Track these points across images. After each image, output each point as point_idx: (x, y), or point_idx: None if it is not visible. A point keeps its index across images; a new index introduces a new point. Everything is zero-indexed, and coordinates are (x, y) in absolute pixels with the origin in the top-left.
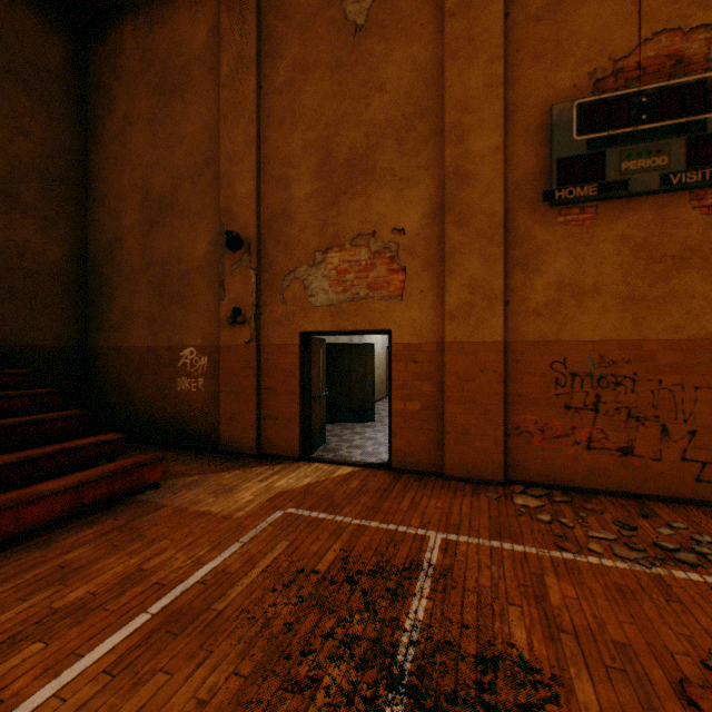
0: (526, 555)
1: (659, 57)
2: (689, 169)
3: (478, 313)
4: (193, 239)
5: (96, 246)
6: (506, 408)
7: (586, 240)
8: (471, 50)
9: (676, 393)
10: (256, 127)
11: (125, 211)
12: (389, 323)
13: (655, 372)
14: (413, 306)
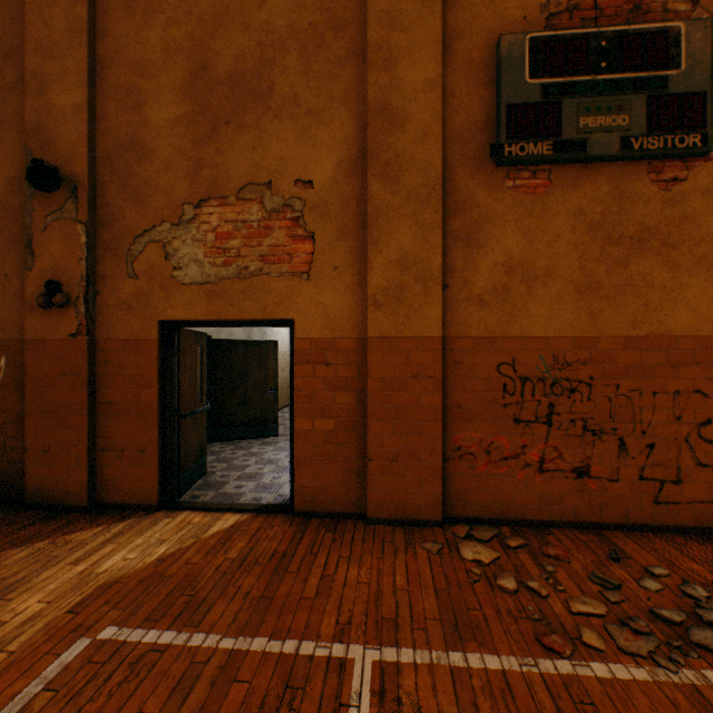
0: (508, 679)
1: None
2: (650, 134)
3: (411, 298)
4: None
5: None
6: (445, 424)
7: (539, 212)
8: None
9: (635, 400)
10: (87, 7)
11: None
12: (292, 310)
13: (613, 375)
14: (324, 287)
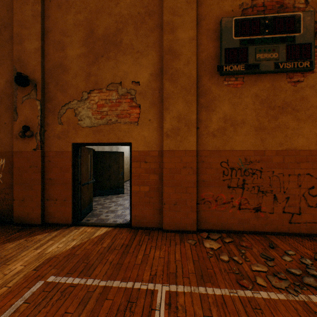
0: (224, 298)
1: (272, 1)
2: (287, 61)
3: (182, 133)
4: None
5: None
6: (197, 188)
7: (238, 95)
8: None
9: (280, 178)
10: (41, 6)
11: None
12: (130, 138)
13: (271, 167)
14: (144, 128)
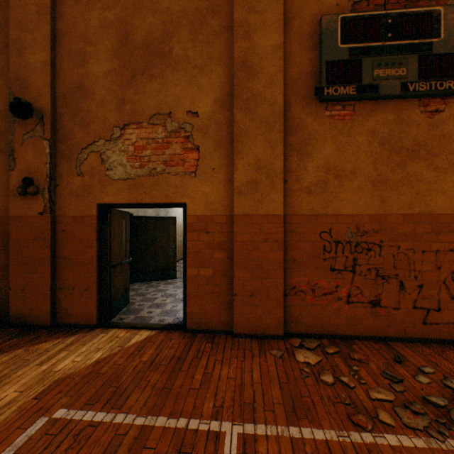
0: (330, 446)
1: None
2: (420, 80)
3: (263, 189)
4: None
5: None
6: (285, 272)
7: (347, 132)
8: None
9: (410, 256)
10: None
11: None
12: (184, 196)
13: (396, 239)
14: (206, 182)
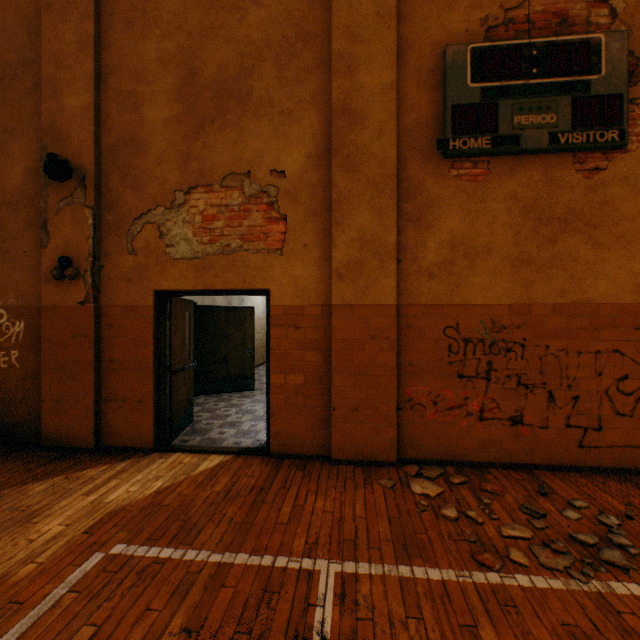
0: (446, 587)
1: (546, 13)
2: (575, 130)
3: (369, 271)
4: (2, 164)
5: None
6: (398, 379)
7: (479, 197)
8: None
9: (562, 358)
10: (94, 24)
11: None
12: (268, 281)
13: (543, 337)
14: (295, 262)
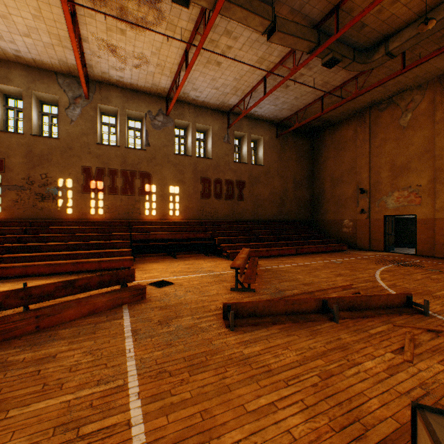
0: (441, 264)
1: None
2: None
3: None
4: (347, 190)
5: (316, 192)
6: None
7: None
8: (443, 133)
9: None
10: (368, 158)
11: (325, 183)
12: (415, 212)
13: None
14: (423, 207)
